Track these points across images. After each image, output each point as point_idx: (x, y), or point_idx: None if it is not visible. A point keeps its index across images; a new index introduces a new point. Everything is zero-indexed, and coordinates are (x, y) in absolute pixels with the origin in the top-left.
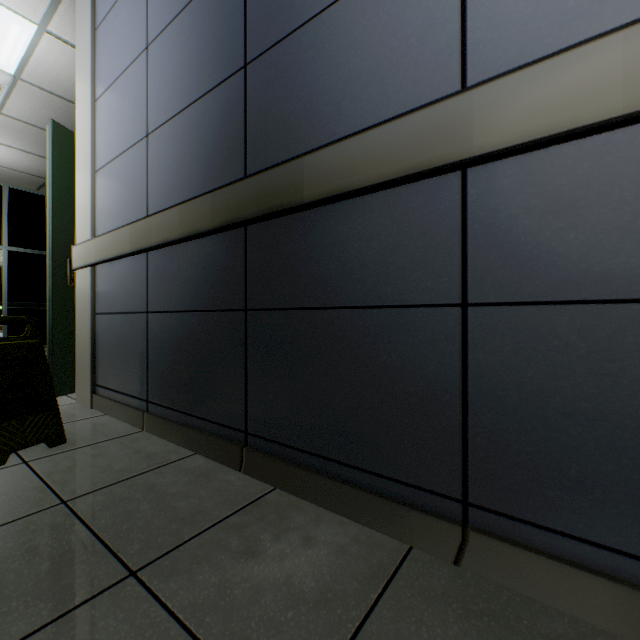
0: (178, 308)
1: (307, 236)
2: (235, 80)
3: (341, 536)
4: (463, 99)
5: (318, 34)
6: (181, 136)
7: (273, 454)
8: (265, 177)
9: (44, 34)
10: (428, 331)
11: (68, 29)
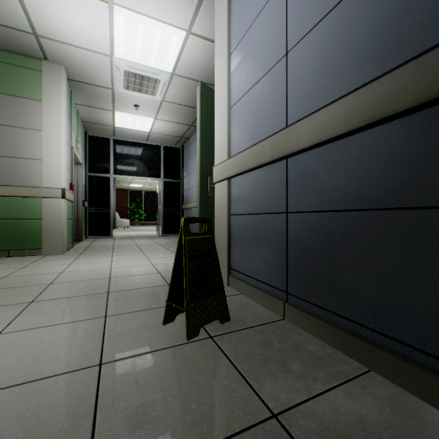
0: (332, 207)
1: None
2: None
3: None
4: None
5: None
6: (337, 29)
7: None
8: None
9: (189, 36)
10: None
11: (202, 26)
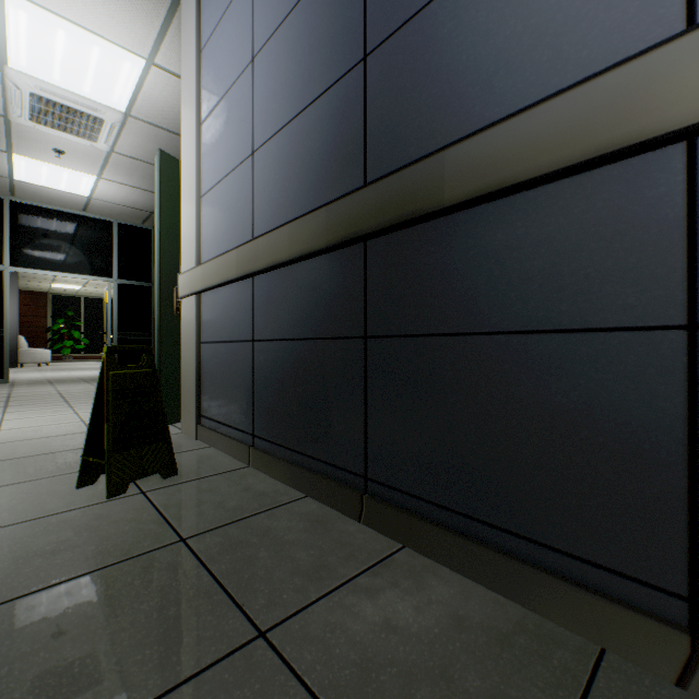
0: (286, 336)
1: (445, 247)
2: (352, 76)
3: (500, 620)
4: (697, 38)
5: (460, 1)
6: (289, 149)
7: (400, 506)
8: (392, 181)
9: (151, 68)
10: (628, 363)
11: (172, 59)
